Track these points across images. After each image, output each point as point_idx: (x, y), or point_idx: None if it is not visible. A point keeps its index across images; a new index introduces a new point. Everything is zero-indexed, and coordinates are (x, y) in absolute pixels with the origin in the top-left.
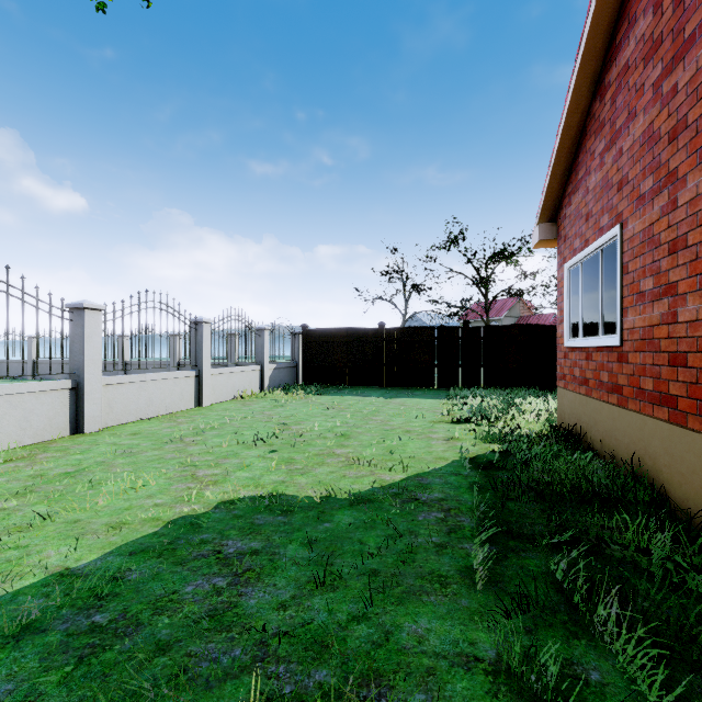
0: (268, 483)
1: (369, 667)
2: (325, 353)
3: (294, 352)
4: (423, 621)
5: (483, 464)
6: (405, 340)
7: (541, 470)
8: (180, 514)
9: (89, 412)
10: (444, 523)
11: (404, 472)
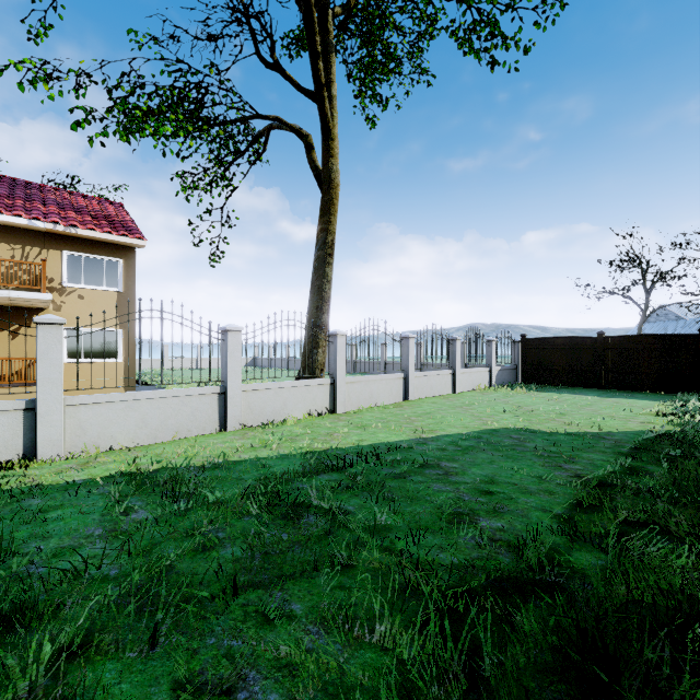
0: (520, 425)
1: (570, 455)
2: (542, 358)
3: (514, 357)
4: (592, 455)
5: (660, 433)
6: (626, 347)
7: (697, 436)
8: (487, 428)
9: (410, 390)
10: (614, 444)
11: (599, 430)
